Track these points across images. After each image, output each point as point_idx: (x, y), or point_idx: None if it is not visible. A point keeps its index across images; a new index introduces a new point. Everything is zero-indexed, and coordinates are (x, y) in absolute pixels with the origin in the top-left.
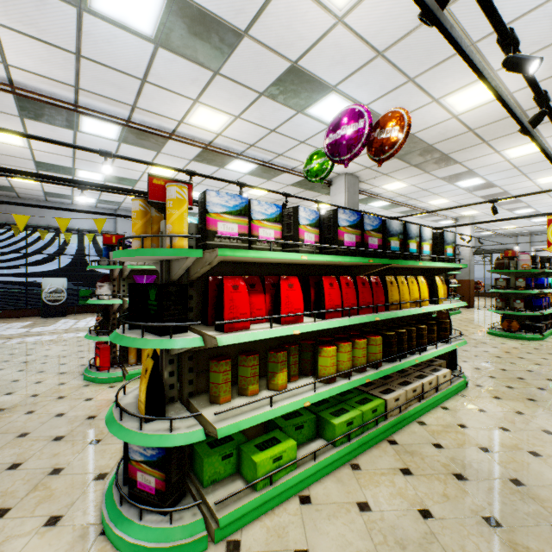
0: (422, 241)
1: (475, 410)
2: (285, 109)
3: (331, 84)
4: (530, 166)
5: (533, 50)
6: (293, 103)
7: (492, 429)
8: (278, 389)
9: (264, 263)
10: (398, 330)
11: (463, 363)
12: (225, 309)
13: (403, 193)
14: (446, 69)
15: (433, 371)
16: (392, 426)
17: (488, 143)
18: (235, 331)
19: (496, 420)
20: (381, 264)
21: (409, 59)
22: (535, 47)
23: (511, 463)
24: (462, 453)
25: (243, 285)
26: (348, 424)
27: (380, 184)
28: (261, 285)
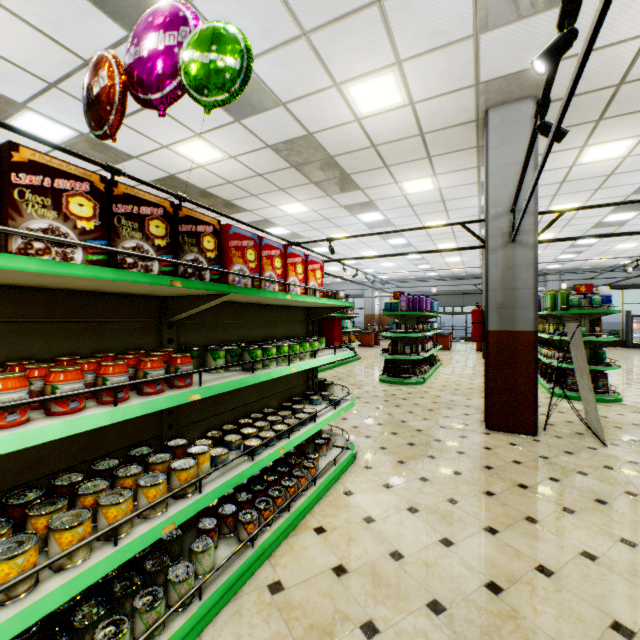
0: None
1: None
2: None
3: (17, 101)
4: (314, 223)
5: (216, 125)
6: None
7: None
8: None
9: None
10: None
11: None
12: None
13: None
14: (147, 120)
15: None
16: None
17: (258, 197)
18: None
19: None
20: None
21: None
22: (216, 123)
23: None
24: None
25: None
26: None
27: None
28: None
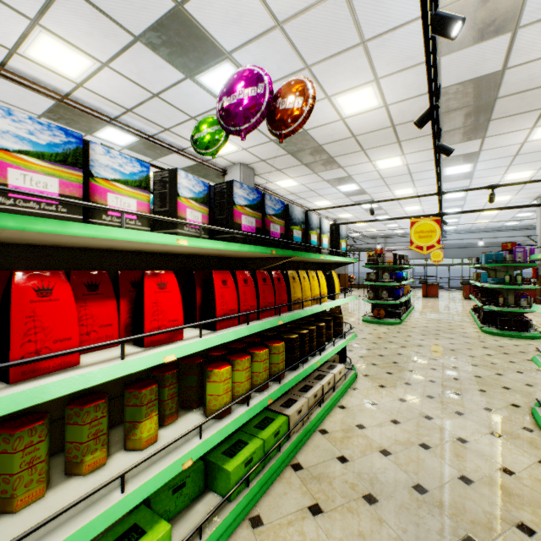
0: (322, 233)
1: (368, 404)
2: (171, 68)
3: (226, 49)
4: (392, 178)
5: (408, 65)
6: (180, 63)
7: (386, 424)
8: (141, 447)
9: (124, 251)
10: (300, 332)
11: (349, 353)
12: (13, 336)
13: (294, 192)
14: (339, 64)
15: (330, 368)
16: (295, 446)
17: (365, 152)
18: (40, 376)
19: (387, 412)
20: (284, 256)
21: (307, 42)
22: (410, 62)
23: (410, 464)
24: (367, 463)
25: (65, 286)
26: (247, 464)
27: (274, 179)
28: (112, 286)
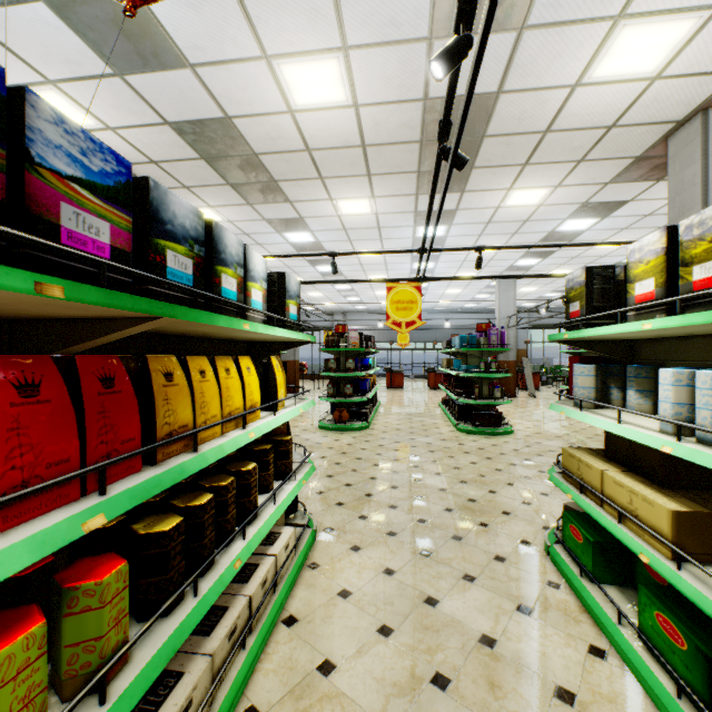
0: (249, 277)
1: (337, 597)
2: None
3: None
4: (357, 231)
5: (392, 37)
6: None
7: (372, 642)
8: None
9: None
10: (191, 502)
11: (303, 487)
12: None
13: None
14: None
15: (268, 543)
16: None
17: (325, 182)
18: None
19: (370, 610)
20: (130, 316)
21: None
22: (394, 33)
23: None
24: None
25: None
26: None
27: None
28: None
